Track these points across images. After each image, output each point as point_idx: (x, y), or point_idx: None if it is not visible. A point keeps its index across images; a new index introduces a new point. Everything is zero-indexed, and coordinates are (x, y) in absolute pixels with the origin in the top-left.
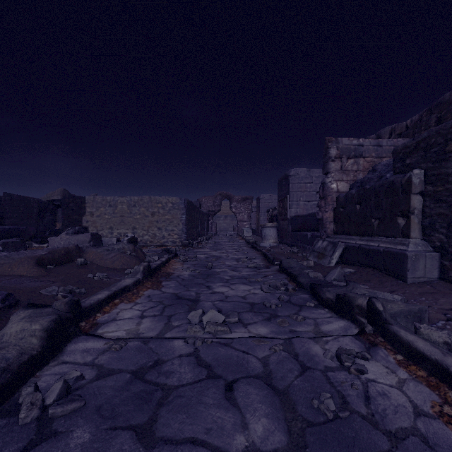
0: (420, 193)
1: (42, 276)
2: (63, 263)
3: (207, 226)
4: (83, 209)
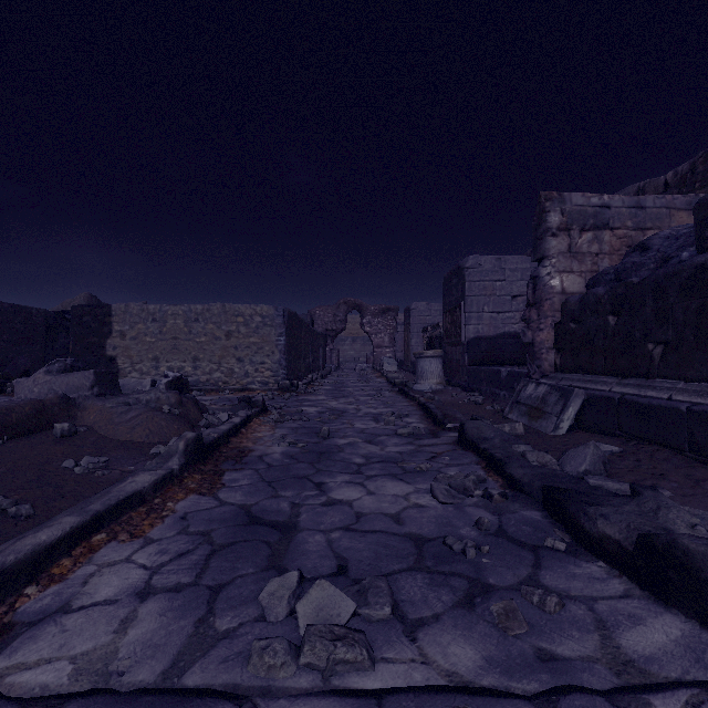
0: None
1: None
2: (28, 433)
3: (323, 355)
4: (108, 326)
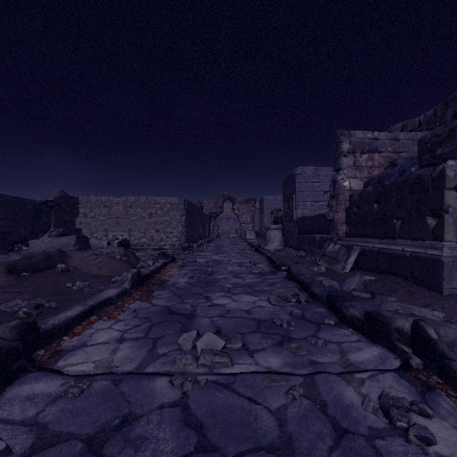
0: (455, 188)
1: (10, 286)
2: (42, 270)
3: (208, 228)
4: (76, 210)
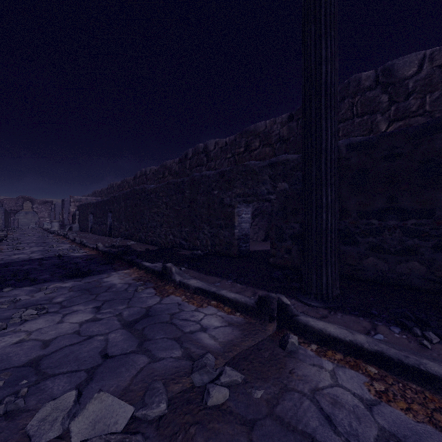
0: (78, 215)
1: None
2: None
3: (11, 221)
4: None
